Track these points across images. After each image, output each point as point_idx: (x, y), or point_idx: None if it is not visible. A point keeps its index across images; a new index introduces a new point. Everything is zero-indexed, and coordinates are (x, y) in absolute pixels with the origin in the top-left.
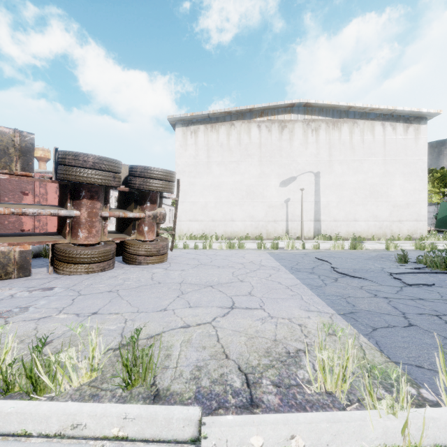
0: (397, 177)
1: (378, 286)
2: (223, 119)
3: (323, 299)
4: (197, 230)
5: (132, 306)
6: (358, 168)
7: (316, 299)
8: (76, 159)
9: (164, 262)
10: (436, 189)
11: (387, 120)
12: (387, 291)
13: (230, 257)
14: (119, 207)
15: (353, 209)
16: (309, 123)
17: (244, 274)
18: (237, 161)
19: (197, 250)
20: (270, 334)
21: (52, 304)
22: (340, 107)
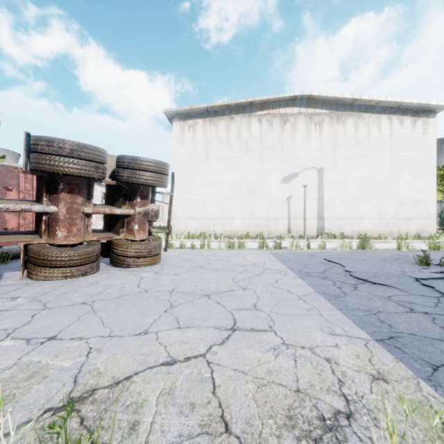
0: (404, 172)
1: (408, 295)
2: (222, 112)
3: (347, 316)
4: (195, 229)
5: (104, 326)
6: (363, 164)
7: (339, 316)
8: (50, 145)
9: (156, 265)
10: (439, 187)
11: (394, 113)
12: (423, 303)
13: (230, 258)
14: (107, 202)
15: (358, 207)
16: (312, 116)
17: (246, 279)
18: (237, 157)
19: (194, 250)
20: (289, 377)
21: (2, 323)
22: (345, 99)
